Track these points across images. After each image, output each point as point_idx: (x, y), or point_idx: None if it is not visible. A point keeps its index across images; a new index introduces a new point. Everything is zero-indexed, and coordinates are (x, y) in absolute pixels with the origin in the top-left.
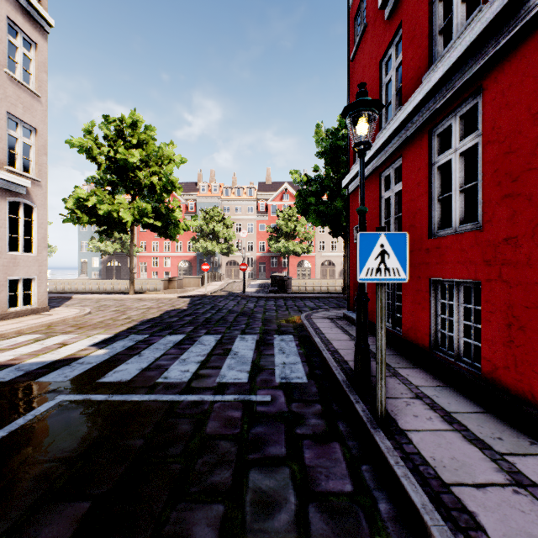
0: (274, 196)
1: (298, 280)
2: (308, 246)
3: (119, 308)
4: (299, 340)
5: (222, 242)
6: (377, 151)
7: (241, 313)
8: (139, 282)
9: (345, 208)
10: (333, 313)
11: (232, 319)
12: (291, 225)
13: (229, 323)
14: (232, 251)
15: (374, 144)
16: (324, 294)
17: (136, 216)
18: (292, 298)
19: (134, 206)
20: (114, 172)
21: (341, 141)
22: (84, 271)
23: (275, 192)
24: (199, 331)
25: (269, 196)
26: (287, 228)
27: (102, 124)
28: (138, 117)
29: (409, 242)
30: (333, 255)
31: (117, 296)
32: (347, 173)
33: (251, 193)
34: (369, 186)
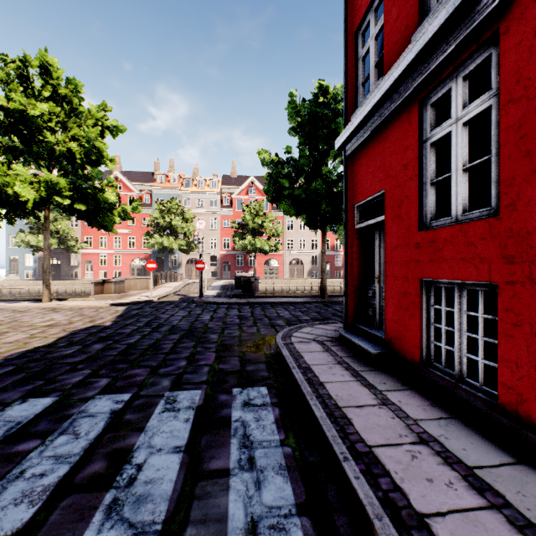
0: (240, 189)
1: (266, 280)
2: (276, 244)
3: (2, 326)
4: (280, 402)
5: (182, 238)
6: (425, 50)
7: (188, 334)
8: (81, 283)
9: (328, 192)
10: (321, 331)
11: (169, 347)
12: (258, 220)
13: (162, 356)
14: (192, 248)
15: (419, 35)
16: (299, 298)
17: (42, 193)
18: (261, 304)
19: (40, 179)
20: (12, 132)
21: (322, 109)
22: (14, 271)
23: (240, 186)
24: (94, 383)
25: (234, 190)
26: (254, 223)
27: (1, 69)
28: (51, 60)
29: (532, 208)
30: (301, 253)
31: (21, 305)
32: (344, 127)
33: (215, 186)
34: (391, 131)
